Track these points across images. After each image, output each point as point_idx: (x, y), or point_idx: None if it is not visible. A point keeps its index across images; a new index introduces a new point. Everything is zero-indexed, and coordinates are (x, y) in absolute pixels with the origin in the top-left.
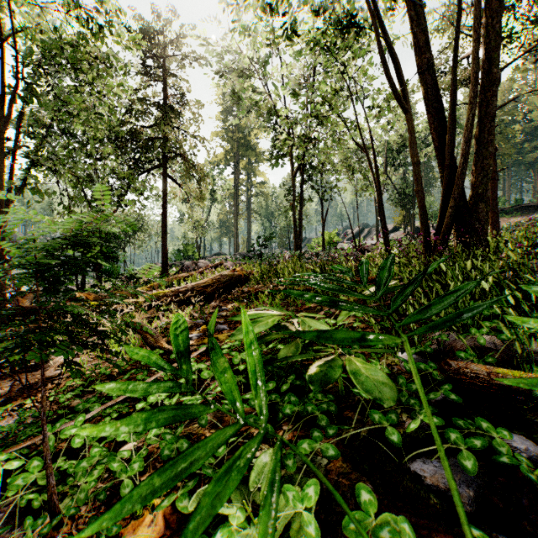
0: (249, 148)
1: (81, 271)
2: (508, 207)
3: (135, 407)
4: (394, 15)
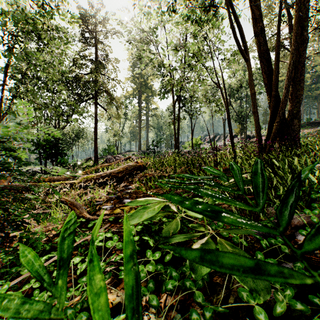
0: (147, 87)
1: (6, 170)
2: (302, 123)
3: None
4: (238, 1)
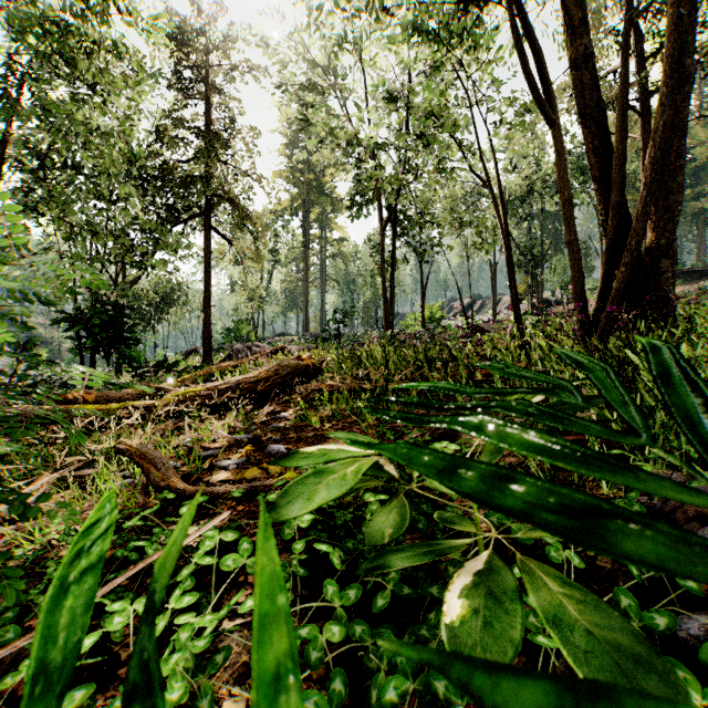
0: (323, 193)
1: None
2: None
3: (106, 613)
4: None
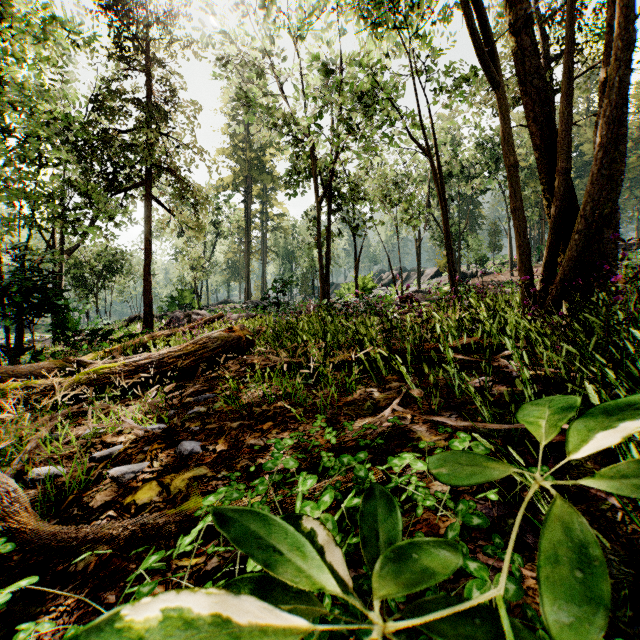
0: (264, 171)
1: None
2: None
3: None
4: None
